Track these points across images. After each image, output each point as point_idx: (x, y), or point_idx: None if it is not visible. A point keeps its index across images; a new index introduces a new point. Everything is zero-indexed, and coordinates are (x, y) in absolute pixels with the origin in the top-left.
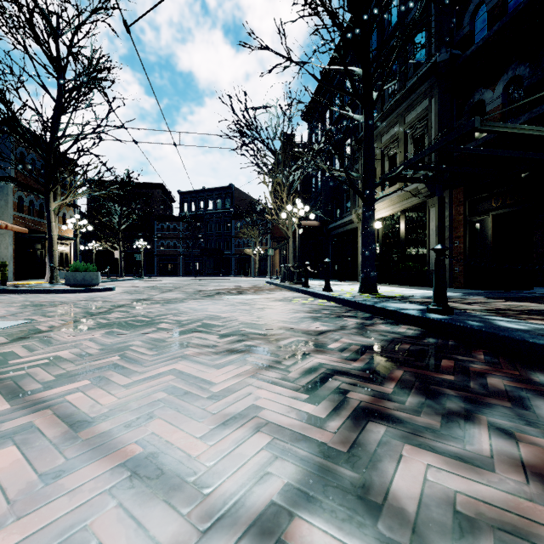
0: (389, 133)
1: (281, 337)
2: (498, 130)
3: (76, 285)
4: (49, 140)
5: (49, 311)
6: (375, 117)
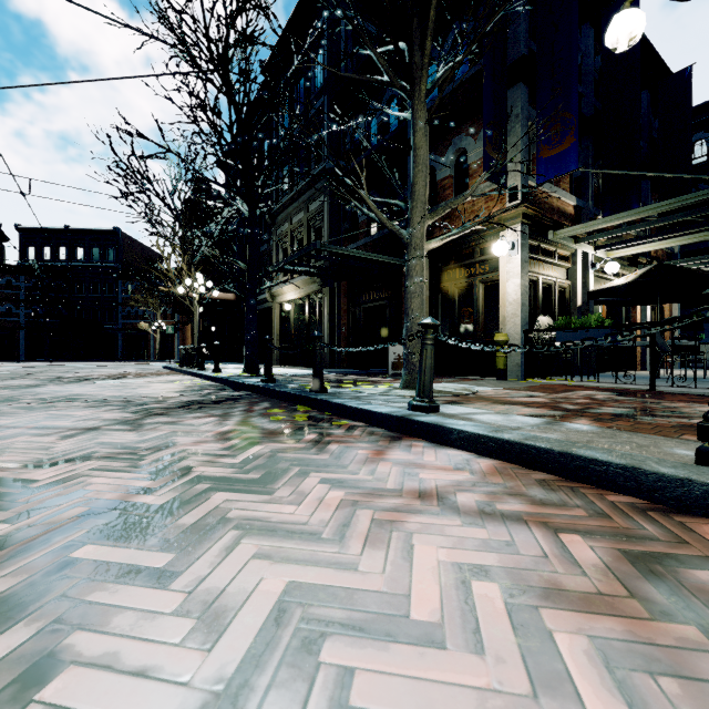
0: (298, 217)
1: (137, 400)
2: (335, 251)
3: None
4: None
5: None
6: (287, 196)
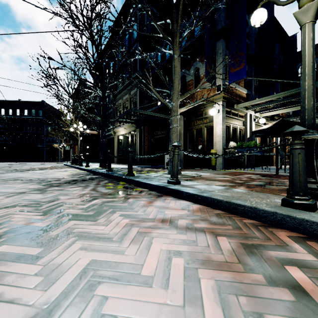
0: (125, 97)
1: (47, 179)
2: (141, 112)
3: None
4: None
5: None
6: (121, 87)
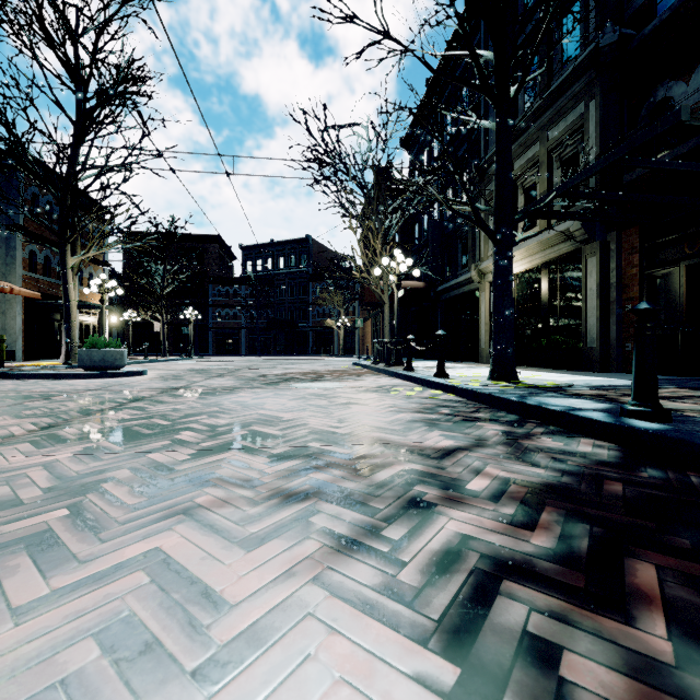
0: (525, 156)
1: (378, 461)
2: None
3: (93, 367)
4: (65, 175)
5: (30, 407)
6: None
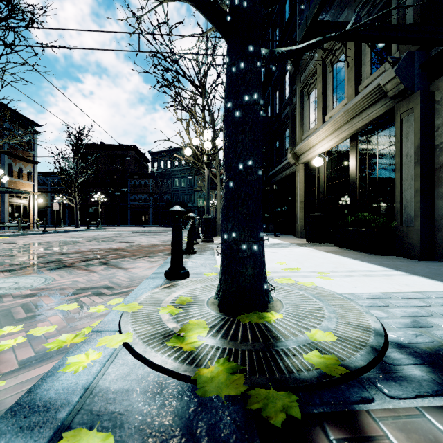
0: None
1: None
2: None
3: None
4: None
5: None
6: None
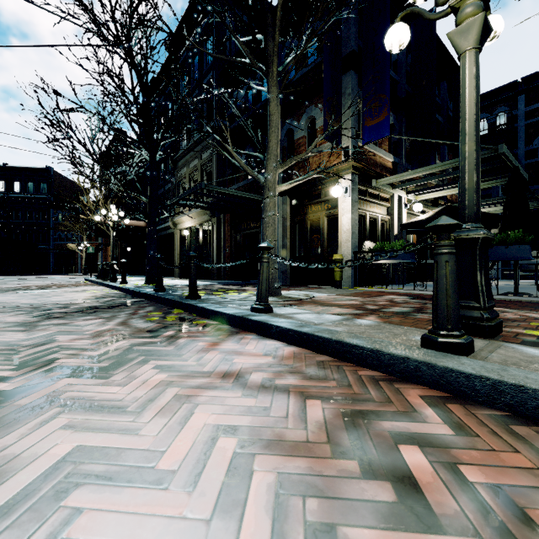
0: (193, 163)
1: (46, 306)
2: (217, 190)
3: None
4: None
5: None
6: (186, 146)
